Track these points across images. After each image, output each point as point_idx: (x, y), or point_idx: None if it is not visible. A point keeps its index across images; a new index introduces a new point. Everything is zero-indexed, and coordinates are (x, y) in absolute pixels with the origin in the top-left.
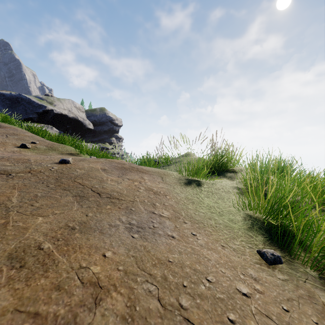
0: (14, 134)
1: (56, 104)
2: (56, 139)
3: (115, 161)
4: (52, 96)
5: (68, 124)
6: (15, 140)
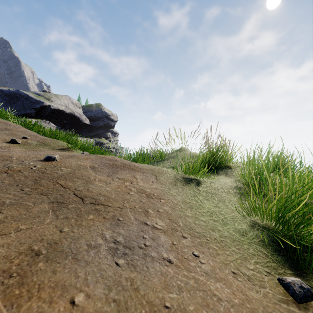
0: (6, 129)
1: (53, 100)
2: (49, 134)
3: (106, 158)
4: (49, 92)
5: (65, 119)
6: (6, 135)
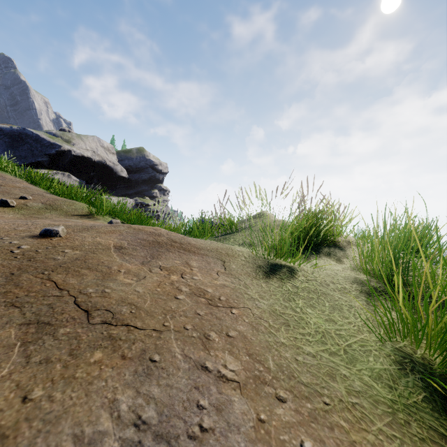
0: None
1: (75, 143)
2: (63, 193)
3: (144, 230)
4: (69, 131)
5: (93, 170)
6: None
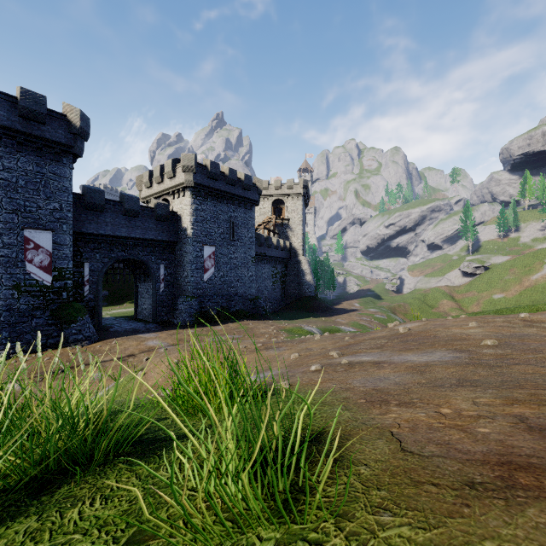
0: None
1: None
2: None
3: None
4: None
5: None
6: None
